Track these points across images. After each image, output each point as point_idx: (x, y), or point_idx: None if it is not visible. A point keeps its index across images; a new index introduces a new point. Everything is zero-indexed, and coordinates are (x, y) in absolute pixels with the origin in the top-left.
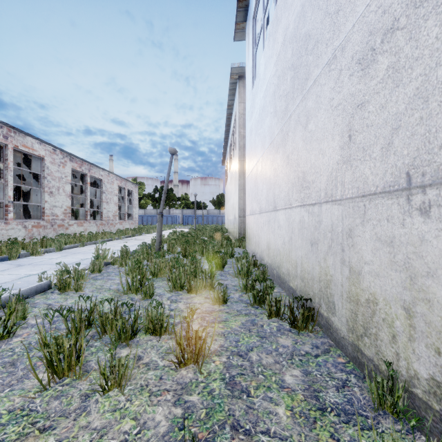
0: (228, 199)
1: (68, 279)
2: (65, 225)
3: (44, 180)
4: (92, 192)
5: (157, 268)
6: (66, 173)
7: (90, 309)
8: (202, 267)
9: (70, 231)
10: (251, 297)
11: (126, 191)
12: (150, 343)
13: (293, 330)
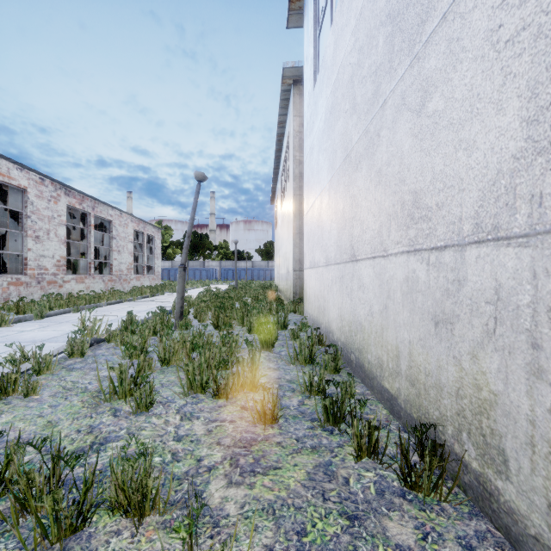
0: (278, 248)
1: (12, 375)
2: (58, 282)
3: (27, 220)
4: (100, 238)
5: (168, 352)
6: (60, 210)
7: (6, 457)
8: (240, 347)
9: (66, 289)
10: (318, 405)
11: (145, 237)
12: (115, 544)
13: (408, 493)
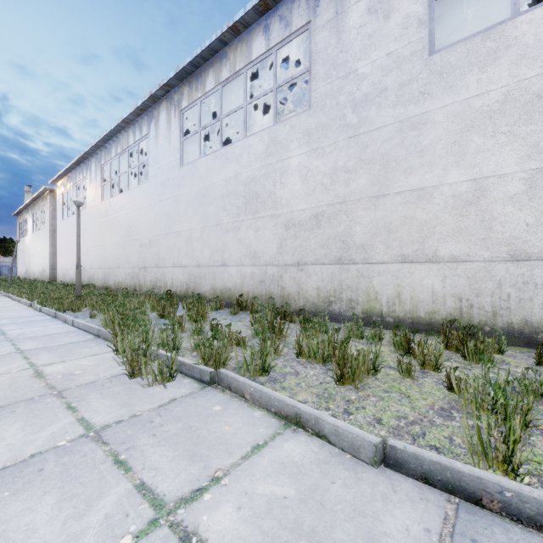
0: (29, 254)
1: None
2: None
3: None
4: None
5: None
6: None
7: None
8: None
9: None
10: None
11: None
12: None
13: None
